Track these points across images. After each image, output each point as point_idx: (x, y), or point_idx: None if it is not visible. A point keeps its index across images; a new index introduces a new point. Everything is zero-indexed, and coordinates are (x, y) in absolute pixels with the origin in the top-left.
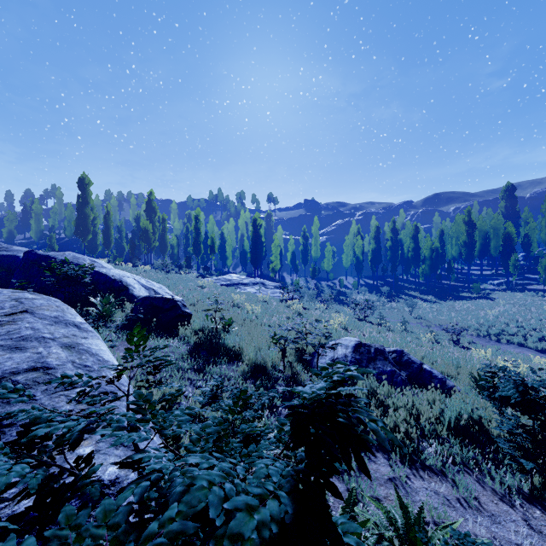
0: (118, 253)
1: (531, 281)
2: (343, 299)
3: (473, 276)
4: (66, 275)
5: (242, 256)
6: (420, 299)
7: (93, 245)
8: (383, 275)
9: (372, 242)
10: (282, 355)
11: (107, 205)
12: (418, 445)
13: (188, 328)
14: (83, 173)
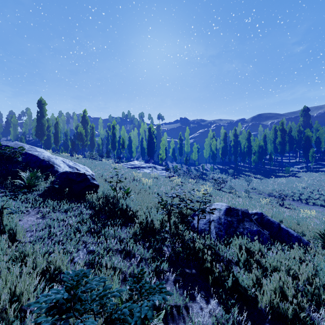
0: (65, 149)
1: (321, 166)
2: (205, 177)
3: (284, 163)
4: (3, 155)
5: (142, 151)
6: (252, 177)
7: (48, 143)
8: (228, 163)
9: (222, 142)
10: (168, 217)
11: (57, 118)
12: (308, 315)
13: (94, 195)
14: (40, 97)
